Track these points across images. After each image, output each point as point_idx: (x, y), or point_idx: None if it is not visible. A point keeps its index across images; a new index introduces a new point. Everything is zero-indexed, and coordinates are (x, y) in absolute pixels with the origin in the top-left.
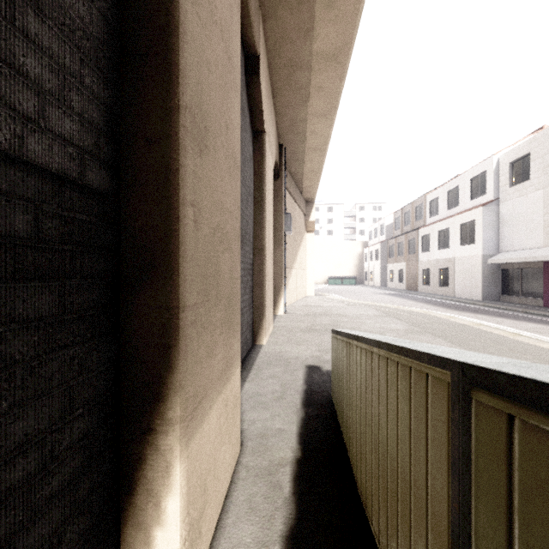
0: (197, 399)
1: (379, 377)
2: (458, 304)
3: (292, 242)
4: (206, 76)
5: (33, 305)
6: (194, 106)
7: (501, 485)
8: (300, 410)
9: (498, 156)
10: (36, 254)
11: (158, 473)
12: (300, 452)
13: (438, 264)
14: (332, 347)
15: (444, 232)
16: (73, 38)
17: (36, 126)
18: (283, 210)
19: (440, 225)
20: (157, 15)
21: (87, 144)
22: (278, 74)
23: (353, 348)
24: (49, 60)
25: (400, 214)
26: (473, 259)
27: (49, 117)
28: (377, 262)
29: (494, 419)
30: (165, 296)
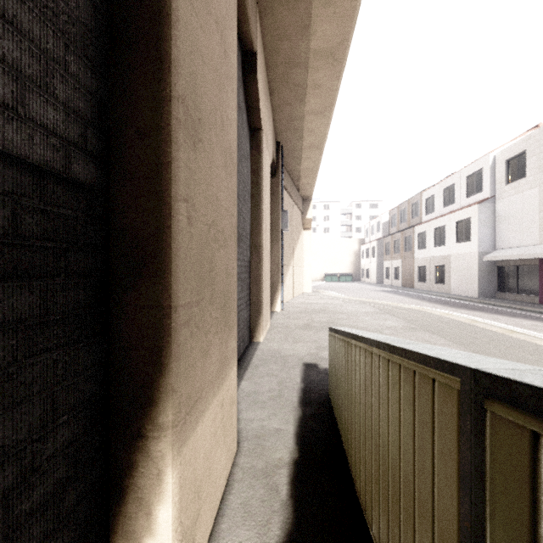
0: (191, 402)
1: (380, 378)
2: (454, 301)
3: (290, 239)
4: (200, 68)
5: (11, 307)
6: (187, 98)
7: (523, 510)
8: (297, 409)
9: (494, 154)
10: (14, 251)
11: (149, 480)
12: (297, 453)
13: (434, 261)
14: (329, 345)
15: (440, 230)
16: (57, 22)
17: (14, 114)
18: (280, 208)
19: (436, 222)
20: (148, 1)
21: (73, 135)
22: (275, 71)
23: (352, 348)
24: (29, 44)
25: (396, 212)
26: (469, 256)
27: (29, 105)
28: (373, 260)
29: (514, 435)
30: (157, 295)
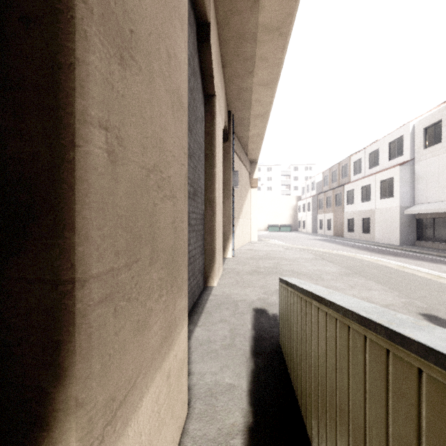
0: (115, 402)
1: (366, 366)
2: (380, 248)
3: (239, 196)
4: None
5: None
6: None
7: None
8: (250, 360)
9: (413, 123)
10: None
11: None
12: (252, 416)
13: (361, 214)
14: (280, 296)
15: (366, 188)
16: None
17: None
18: (231, 168)
19: (363, 181)
20: None
21: None
22: (227, 45)
23: (313, 308)
24: None
25: (328, 173)
26: (392, 210)
27: None
28: (308, 213)
29: None
30: (51, 263)
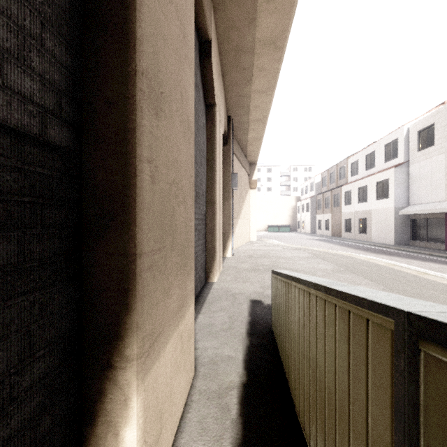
0: (154, 336)
1: (317, 315)
2: (375, 247)
3: (239, 197)
4: (162, 48)
5: None
6: (150, 73)
7: None
8: (245, 339)
9: (408, 126)
10: None
11: (117, 405)
12: (246, 377)
13: (358, 215)
14: (272, 285)
15: (363, 189)
16: (33, 2)
17: None
18: (231, 170)
19: (360, 183)
20: None
21: (49, 103)
22: (226, 57)
23: (292, 288)
24: (7, 20)
25: (326, 174)
26: (387, 211)
27: (7, 75)
28: (307, 214)
29: None
30: (124, 244)
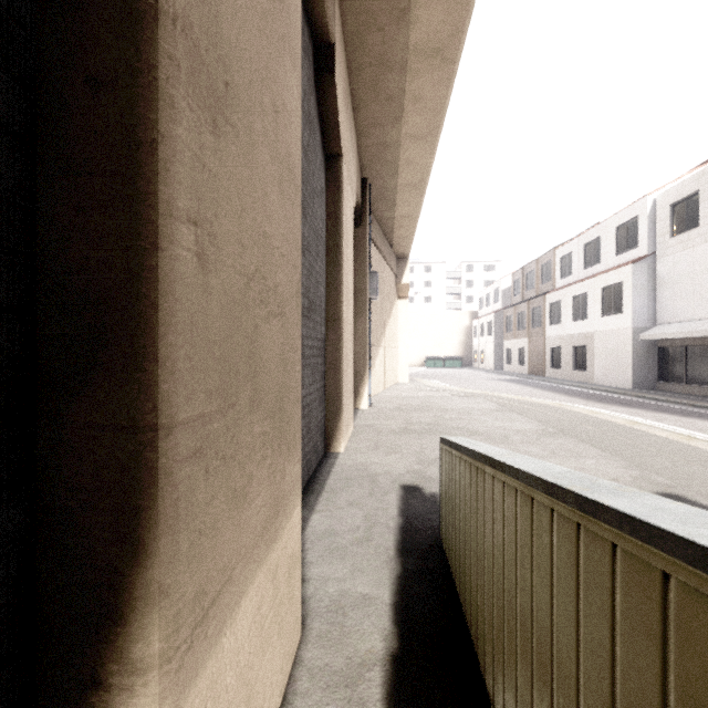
0: (207, 598)
1: (553, 551)
2: (601, 393)
3: (380, 311)
4: None
5: None
6: (197, 29)
7: None
8: (395, 561)
9: (654, 197)
10: None
11: None
12: (397, 640)
13: (572, 341)
14: (442, 464)
15: (580, 299)
16: None
17: None
18: (367, 268)
19: (575, 288)
20: None
21: None
22: (360, 77)
23: (486, 478)
24: None
25: (520, 275)
26: (620, 334)
27: None
28: (489, 338)
29: None
30: (128, 404)
